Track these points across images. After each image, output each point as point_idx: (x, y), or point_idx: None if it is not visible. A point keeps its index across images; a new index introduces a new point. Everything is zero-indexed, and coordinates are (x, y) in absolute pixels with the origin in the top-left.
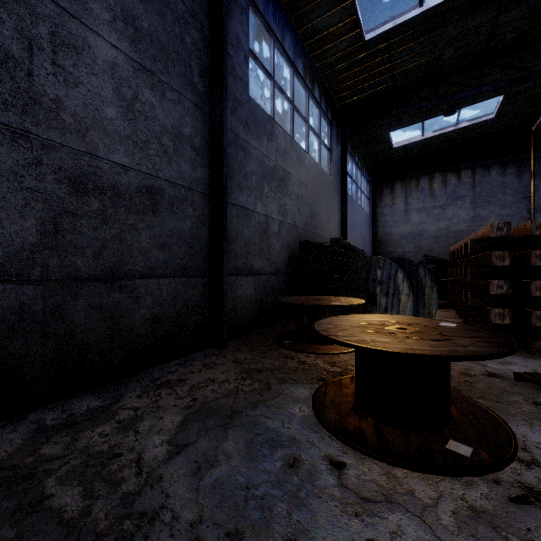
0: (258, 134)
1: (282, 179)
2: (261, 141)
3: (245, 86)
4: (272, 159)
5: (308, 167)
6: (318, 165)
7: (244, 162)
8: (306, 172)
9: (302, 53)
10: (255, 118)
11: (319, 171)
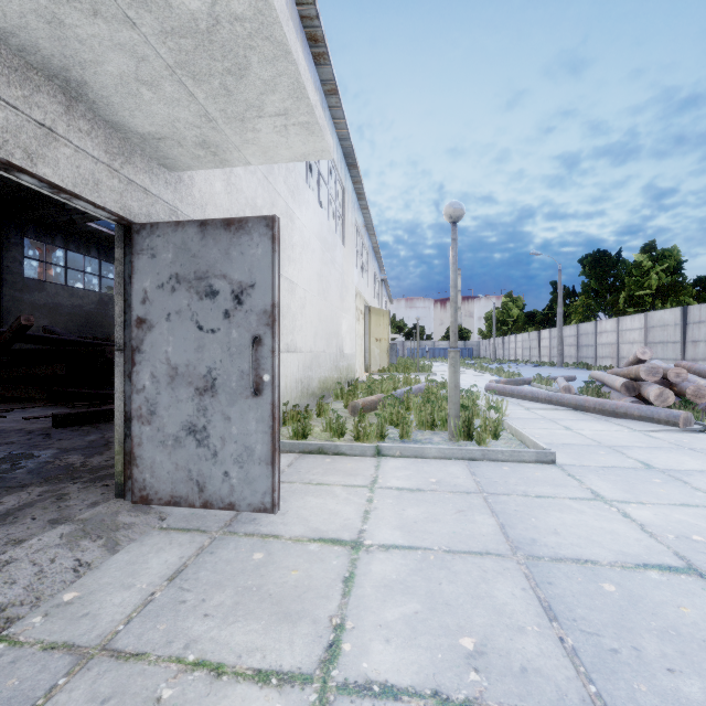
0: (31, 292)
1: (53, 308)
2: (34, 294)
3: (20, 275)
4: (44, 300)
5: (83, 296)
6: (96, 292)
7: (20, 306)
8: (80, 299)
9: (75, 239)
10: (29, 286)
11: (98, 295)
